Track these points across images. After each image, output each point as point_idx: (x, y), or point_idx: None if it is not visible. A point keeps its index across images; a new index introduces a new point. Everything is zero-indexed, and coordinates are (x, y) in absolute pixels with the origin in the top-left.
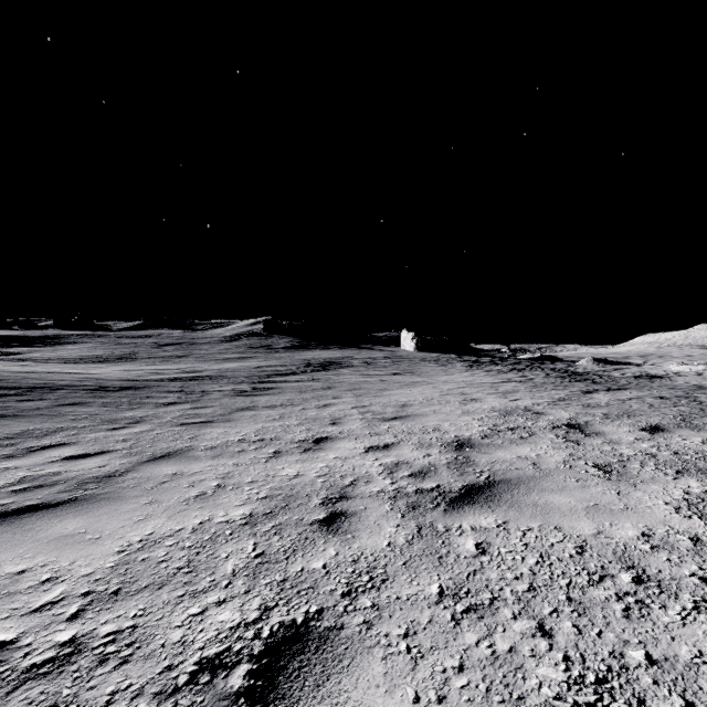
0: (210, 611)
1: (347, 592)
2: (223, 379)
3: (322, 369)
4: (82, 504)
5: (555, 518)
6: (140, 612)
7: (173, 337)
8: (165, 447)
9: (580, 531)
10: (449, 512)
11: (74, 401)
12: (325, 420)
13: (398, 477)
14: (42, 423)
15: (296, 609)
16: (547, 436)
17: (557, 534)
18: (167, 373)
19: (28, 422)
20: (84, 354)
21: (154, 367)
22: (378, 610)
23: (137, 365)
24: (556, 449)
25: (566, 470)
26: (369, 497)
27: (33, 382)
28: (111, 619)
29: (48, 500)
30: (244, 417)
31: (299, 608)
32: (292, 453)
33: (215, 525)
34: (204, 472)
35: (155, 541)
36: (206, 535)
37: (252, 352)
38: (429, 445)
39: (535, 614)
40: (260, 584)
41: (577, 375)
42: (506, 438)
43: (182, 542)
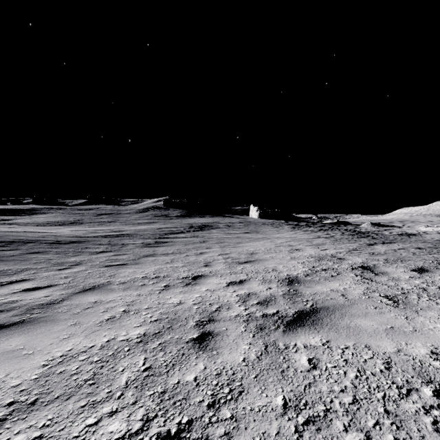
0: (103, 421)
1: (212, 403)
2: (137, 236)
3: (199, 230)
4: (26, 325)
5: (364, 338)
6: (48, 422)
7: (107, 209)
8: (92, 282)
9: (384, 349)
10: (286, 332)
11: (38, 250)
12: (200, 263)
13: (249, 305)
14: (14, 265)
15: (171, 420)
16: (349, 275)
17: (367, 351)
18: (101, 232)
19: (4, 265)
20: (50, 220)
21: (93, 228)
22: (236, 421)
23: (83, 227)
24: (356, 284)
25: (366, 299)
26: (229, 320)
27: (13, 238)
28: (23, 429)
29: (3, 322)
30: (148, 261)
31: (174, 418)
32: (177, 286)
33: (118, 342)
34: (116, 300)
35: (72, 356)
36: (110, 351)
37: (156, 219)
38: (270, 281)
39: (361, 426)
40: (145, 396)
41: (361, 233)
42: (321, 276)
43: (92, 357)
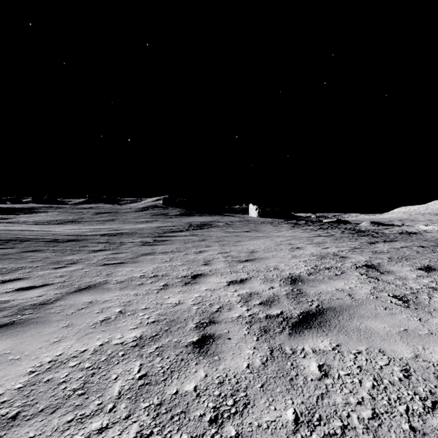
0: None
1: (214, 418)
2: (135, 234)
3: (199, 228)
4: (16, 327)
5: (377, 342)
6: None
7: (106, 208)
8: (88, 281)
9: (401, 355)
10: (292, 335)
11: (34, 249)
12: (200, 262)
13: (251, 305)
14: (9, 264)
15: None
16: (354, 274)
17: (382, 357)
18: (100, 231)
19: None
20: (49, 218)
21: (92, 227)
22: None
23: (82, 225)
24: (362, 283)
25: (374, 300)
26: (231, 322)
27: (10, 236)
28: None
29: None
30: (146, 259)
31: (171, 437)
32: (176, 286)
33: (112, 346)
34: (112, 300)
35: (61, 362)
36: (103, 356)
37: (155, 218)
38: (272, 280)
39: None
40: (139, 408)
41: (361, 232)
42: (325, 275)
43: (83, 363)
